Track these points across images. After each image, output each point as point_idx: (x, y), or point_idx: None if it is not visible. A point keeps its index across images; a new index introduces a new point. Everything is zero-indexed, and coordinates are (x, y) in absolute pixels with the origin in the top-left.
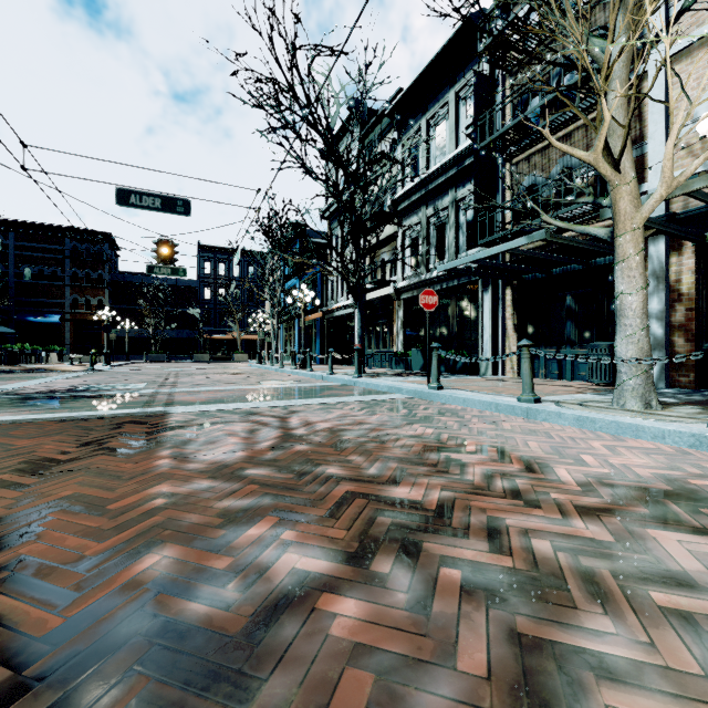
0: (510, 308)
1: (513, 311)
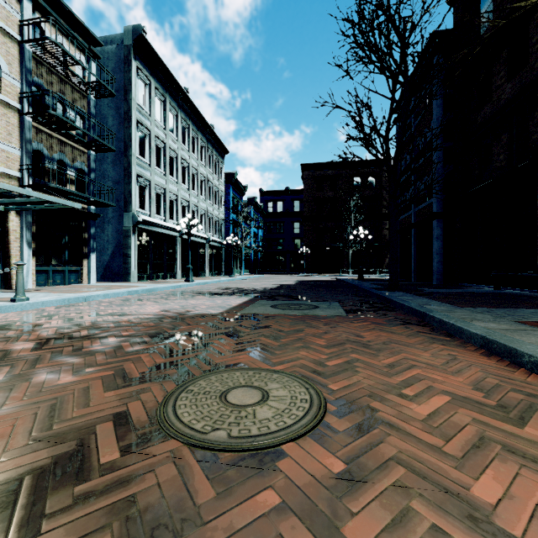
0: None
1: None
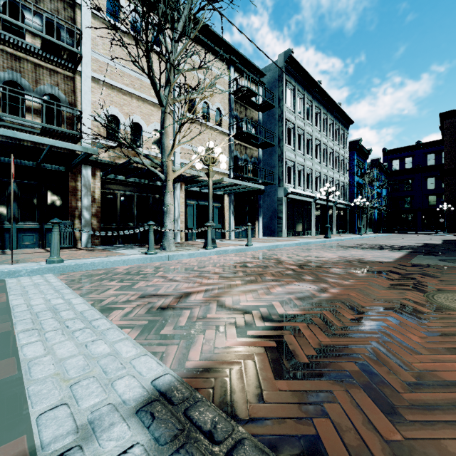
0: None
1: None
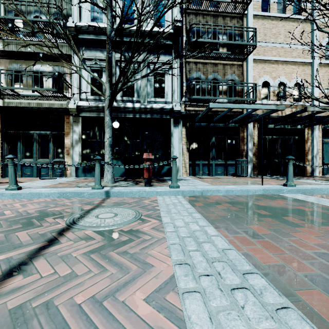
0: (185, 138)
1: (187, 140)
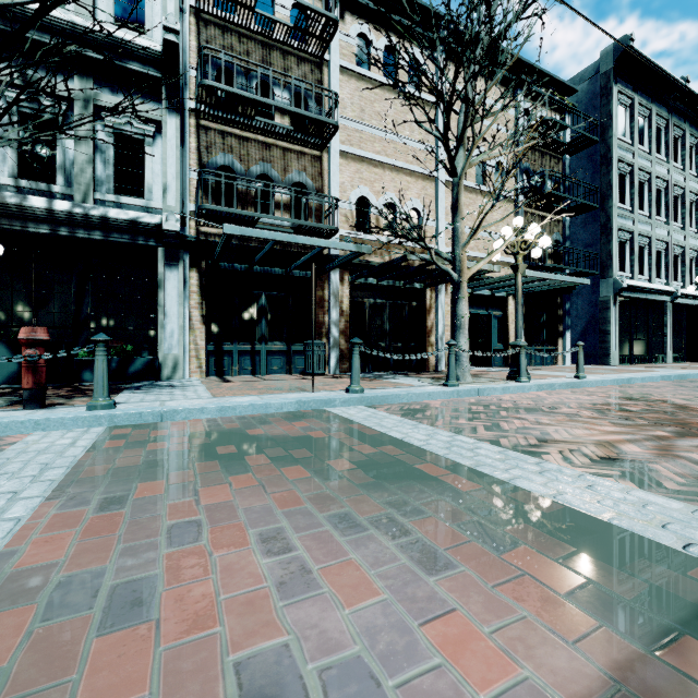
0: (197, 294)
1: (202, 299)
